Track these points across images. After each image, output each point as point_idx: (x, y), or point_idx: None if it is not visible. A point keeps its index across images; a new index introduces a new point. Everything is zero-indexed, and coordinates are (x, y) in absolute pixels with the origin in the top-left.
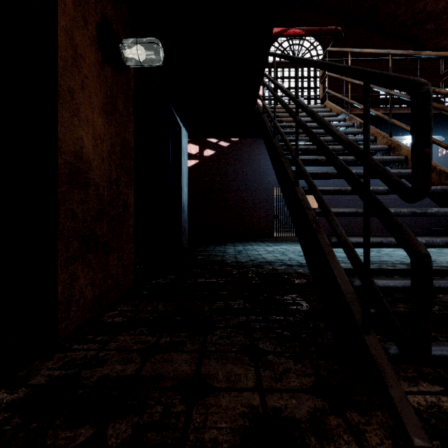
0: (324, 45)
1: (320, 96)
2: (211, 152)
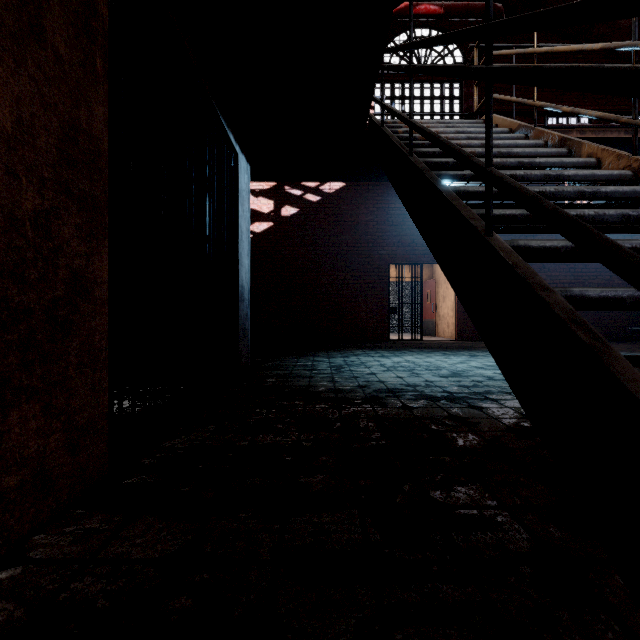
0: (465, 49)
1: (475, 107)
2: (293, 210)
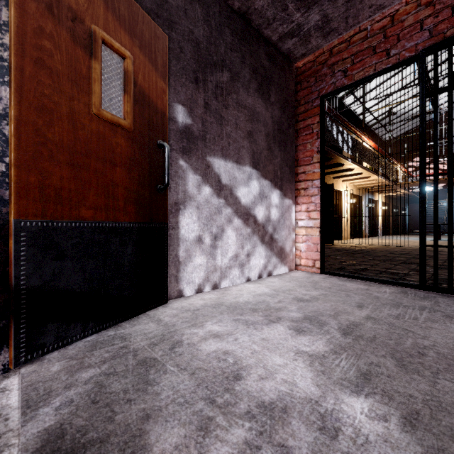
0: None
1: None
2: None
